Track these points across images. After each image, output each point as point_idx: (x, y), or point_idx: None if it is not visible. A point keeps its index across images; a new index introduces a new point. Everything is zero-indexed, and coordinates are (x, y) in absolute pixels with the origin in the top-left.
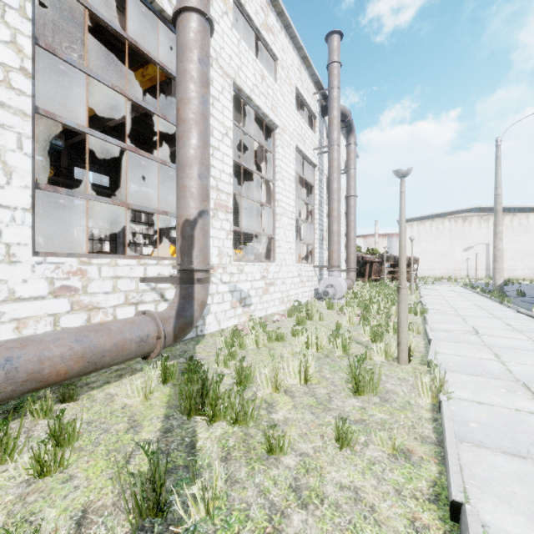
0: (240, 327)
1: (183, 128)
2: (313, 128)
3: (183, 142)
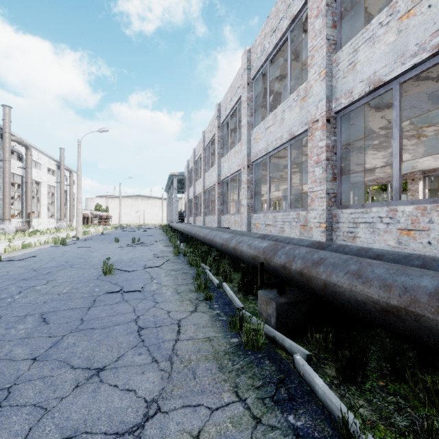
0: None
1: (28, 199)
2: (54, 174)
3: (28, 201)
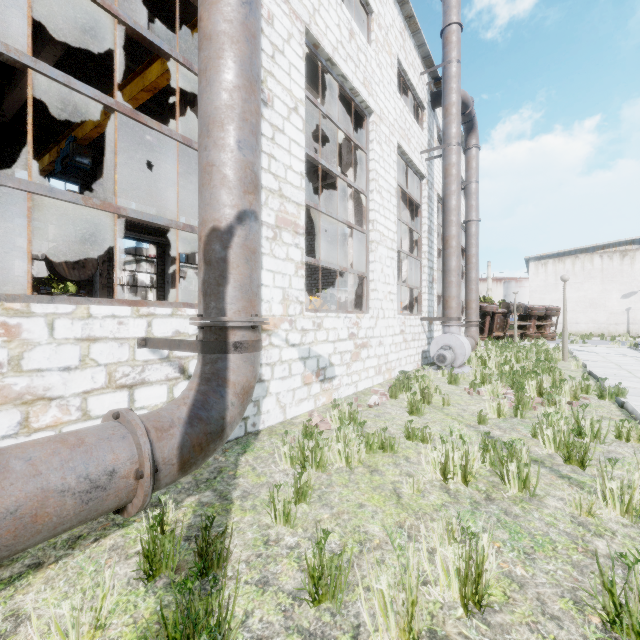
0: (317, 419)
1: (207, 51)
2: (419, 124)
3: (207, 79)
